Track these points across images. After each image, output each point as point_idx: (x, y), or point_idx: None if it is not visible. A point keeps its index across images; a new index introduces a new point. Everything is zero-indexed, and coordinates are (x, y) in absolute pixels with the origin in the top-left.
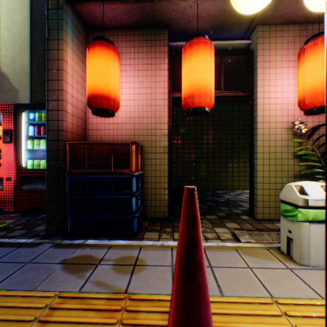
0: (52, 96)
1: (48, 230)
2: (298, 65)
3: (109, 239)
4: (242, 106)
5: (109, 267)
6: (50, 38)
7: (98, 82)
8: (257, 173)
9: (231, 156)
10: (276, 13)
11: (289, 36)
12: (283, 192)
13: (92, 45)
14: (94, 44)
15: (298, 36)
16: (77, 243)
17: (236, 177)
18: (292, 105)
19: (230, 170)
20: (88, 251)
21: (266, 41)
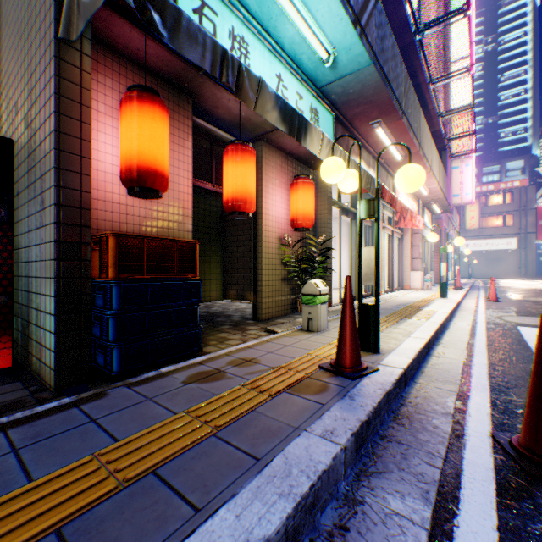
0: (69, 145)
1: (60, 385)
2: (291, 191)
3: (177, 363)
4: (203, 197)
5: (236, 368)
6: (65, 39)
7: (159, 154)
8: (262, 278)
9: None
10: (278, 140)
11: (280, 160)
12: (305, 288)
13: (149, 98)
14: (152, 99)
15: (284, 162)
16: (155, 375)
17: None
18: (281, 219)
19: None
20: (187, 372)
21: (267, 157)
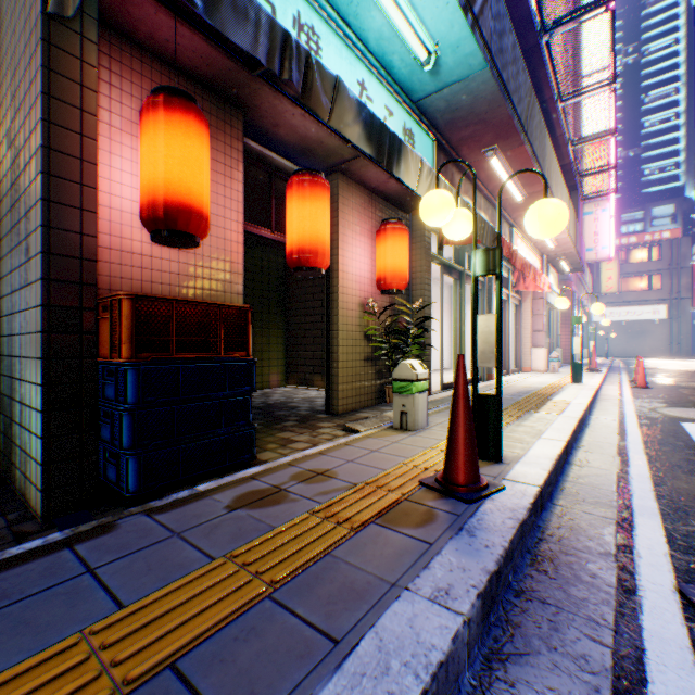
0: (64, 167)
1: (50, 513)
2: (378, 240)
3: (221, 477)
4: (259, 250)
5: (303, 485)
6: (57, 16)
7: (195, 184)
8: (339, 357)
9: None
10: (360, 172)
11: (362, 200)
12: (397, 371)
13: (181, 105)
14: (185, 107)
15: (367, 202)
16: (188, 495)
17: None
18: (363, 279)
19: None
20: (234, 491)
21: (346, 195)
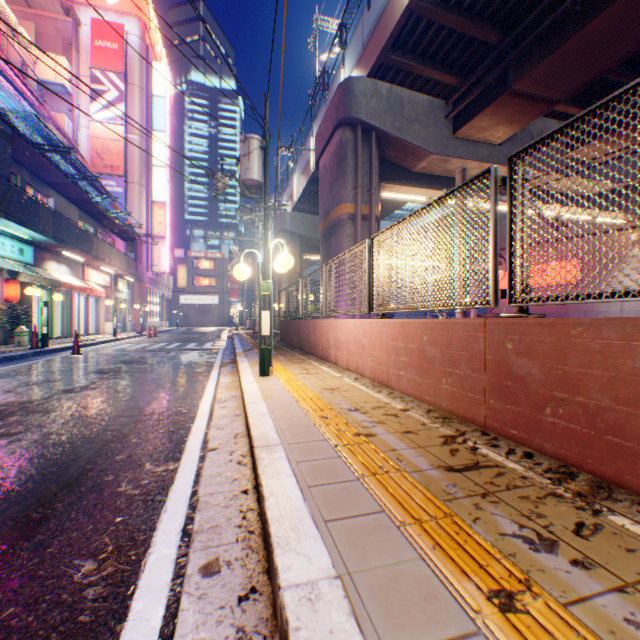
0: None
1: None
2: (8, 284)
3: None
4: None
5: None
6: None
7: None
8: None
9: None
10: None
11: None
12: (18, 330)
13: None
14: None
15: None
16: None
17: None
18: None
19: None
20: None
21: None
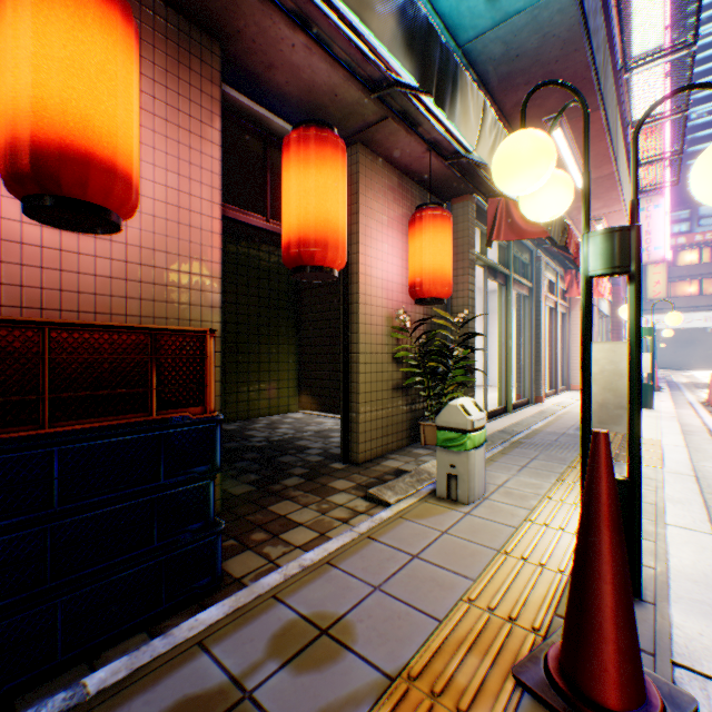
0: None
1: None
2: (411, 233)
3: (148, 634)
4: (266, 251)
5: (289, 677)
6: None
7: (96, 111)
8: (359, 388)
9: (247, 350)
10: (387, 142)
11: (389, 182)
12: (443, 416)
13: None
14: None
15: (396, 185)
16: None
17: (257, 392)
18: (391, 284)
19: (245, 378)
20: (151, 699)
21: (368, 174)
